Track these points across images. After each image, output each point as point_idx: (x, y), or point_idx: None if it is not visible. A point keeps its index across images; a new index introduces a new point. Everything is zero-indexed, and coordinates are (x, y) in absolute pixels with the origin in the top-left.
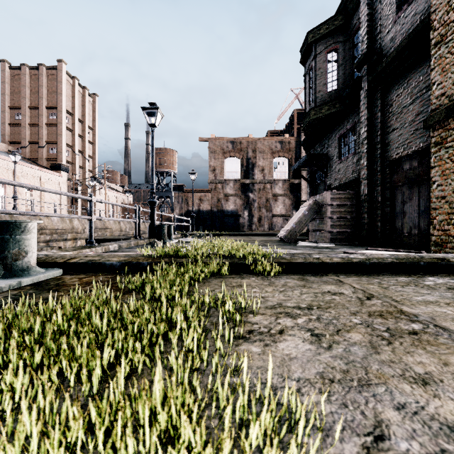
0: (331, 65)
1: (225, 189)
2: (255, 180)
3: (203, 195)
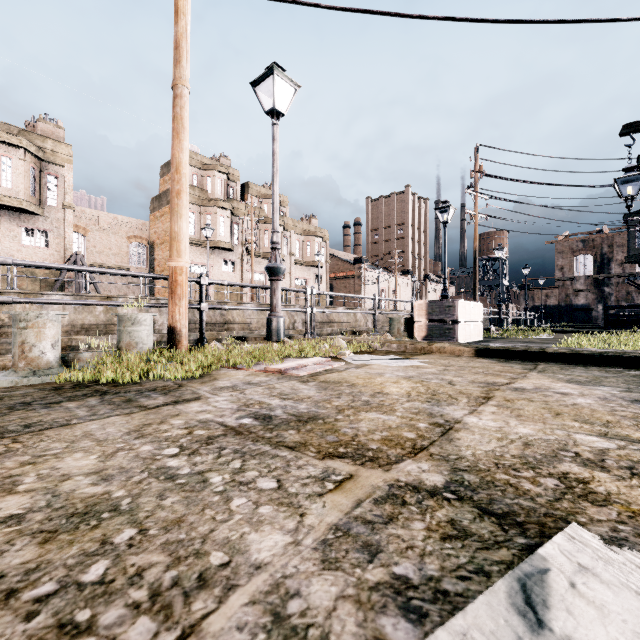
0: (638, 233)
1: (574, 285)
2: (611, 275)
3: (549, 292)
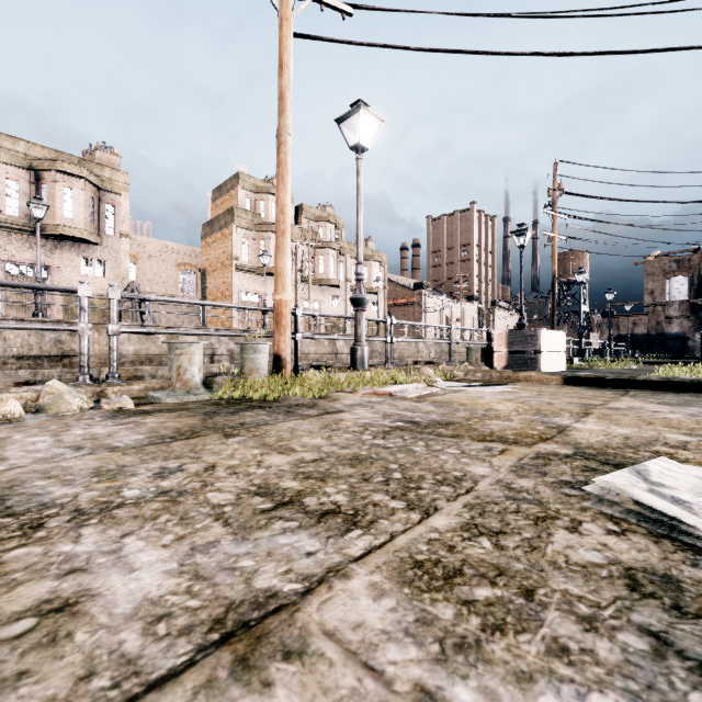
0: None
1: (666, 312)
2: None
3: (637, 319)
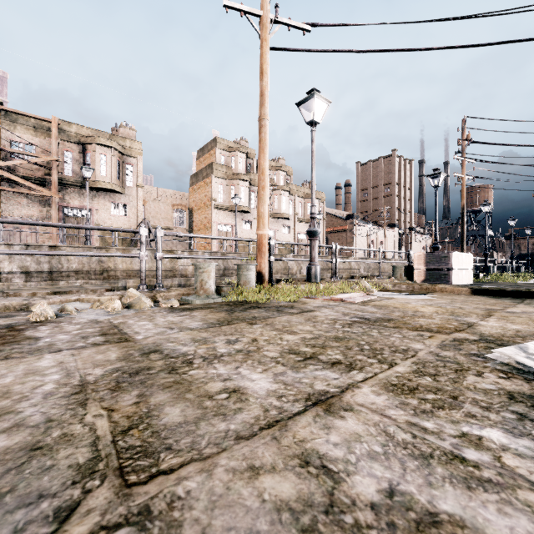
0: None
1: None
2: None
3: None
